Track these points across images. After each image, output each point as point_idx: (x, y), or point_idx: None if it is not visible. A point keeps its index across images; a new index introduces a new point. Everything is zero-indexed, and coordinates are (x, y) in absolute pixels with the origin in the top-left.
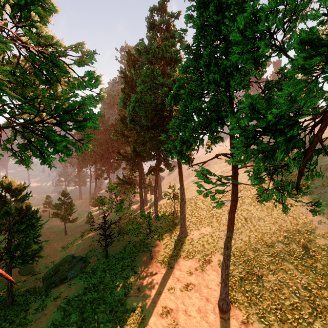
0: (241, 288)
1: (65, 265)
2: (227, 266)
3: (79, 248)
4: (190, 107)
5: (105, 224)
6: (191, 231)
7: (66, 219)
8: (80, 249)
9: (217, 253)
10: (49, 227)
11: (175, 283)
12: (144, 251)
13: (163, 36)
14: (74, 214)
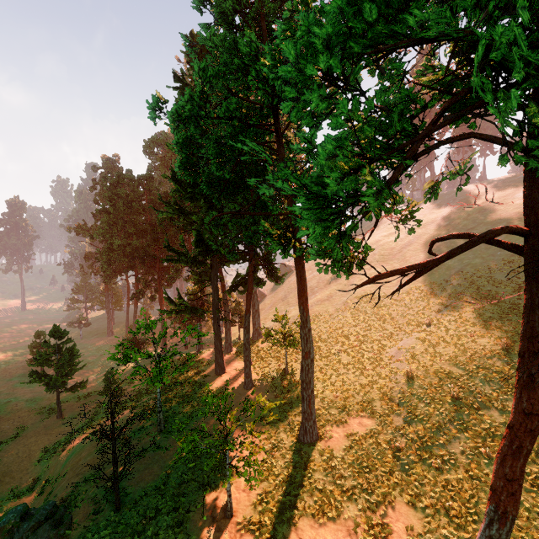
0: None
1: None
2: None
3: (68, 464)
4: None
5: (112, 424)
6: (326, 427)
7: (60, 386)
8: (70, 467)
9: (400, 502)
10: (31, 399)
11: None
12: (214, 485)
13: None
14: (91, 367)
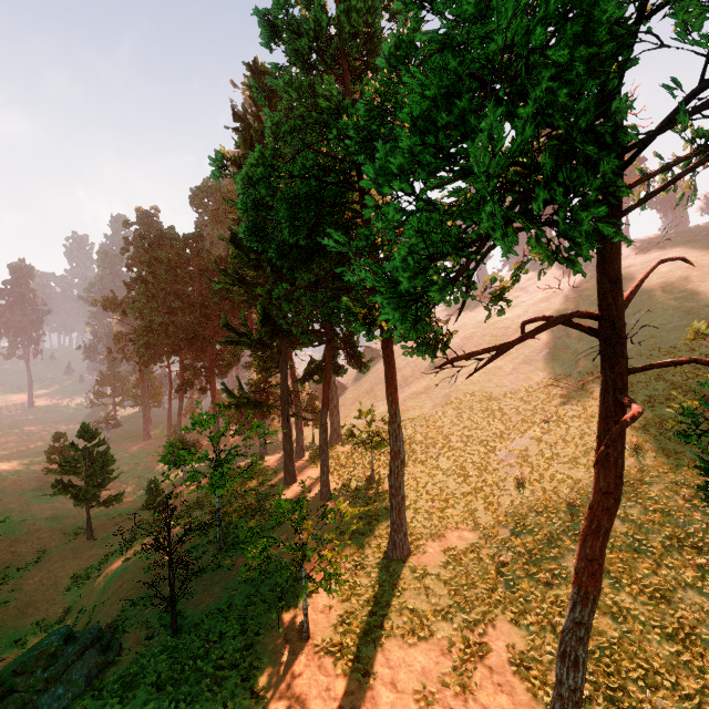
0: None
1: (34, 671)
2: None
3: (108, 589)
4: (497, 2)
5: (169, 534)
6: (419, 541)
7: (91, 499)
8: (111, 592)
9: (502, 620)
10: (52, 517)
11: None
12: (288, 607)
13: None
14: (124, 479)
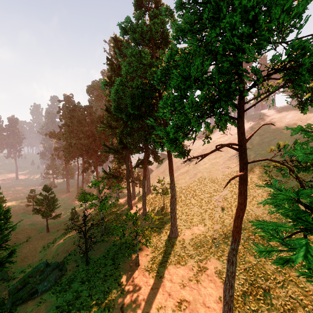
0: (245, 306)
1: (36, 276)
2: (232, 285)
3: (58, 250)
4: (192, 69)
5: (85, 226)
6: (182, 231)
7: (48, 216)
8: (60, 251)
9: (213, 258)
10: (31, 224)
11: (165, 300)
12: (130, 255)
13: (152, 13)
14: (59, 209)
